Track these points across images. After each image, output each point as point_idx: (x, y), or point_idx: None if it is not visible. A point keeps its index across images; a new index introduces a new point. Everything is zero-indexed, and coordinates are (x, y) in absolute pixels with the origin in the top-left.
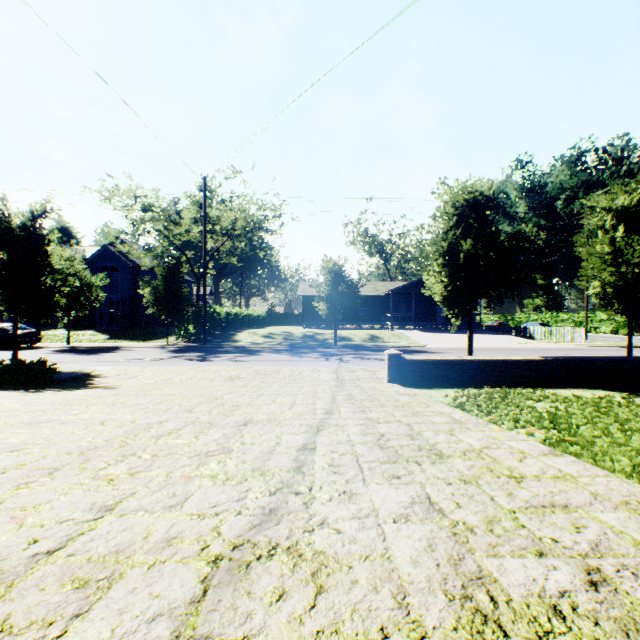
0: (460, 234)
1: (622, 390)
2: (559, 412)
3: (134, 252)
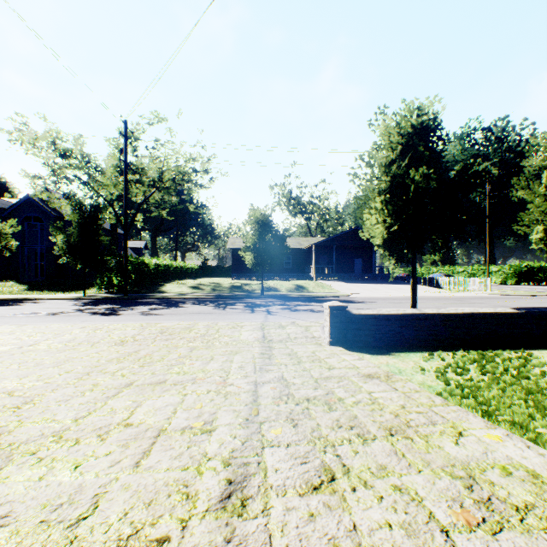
0: (406, 166)
1: None
2: None
3: (55, 201)
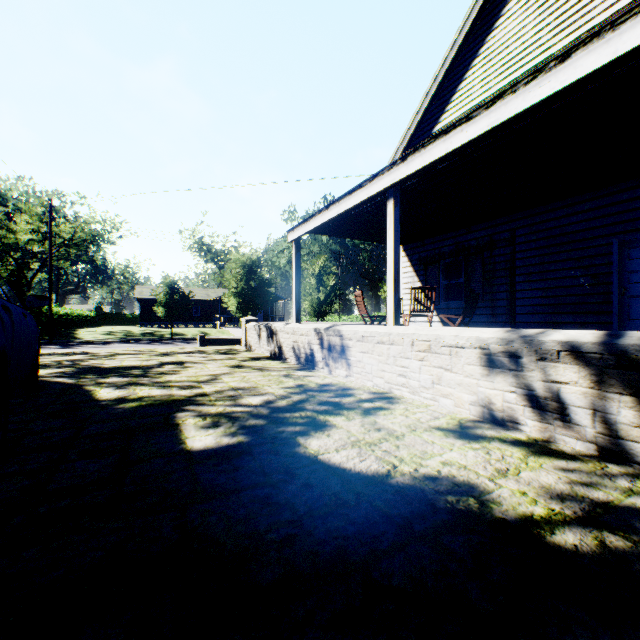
0: (240, 278)
1: None
2: None
3: None
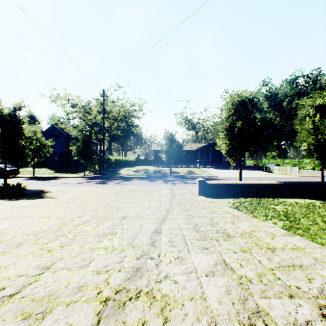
0: (235, 118)
1: (319, 199)
2: (288, 211)
3: (67, 128)
